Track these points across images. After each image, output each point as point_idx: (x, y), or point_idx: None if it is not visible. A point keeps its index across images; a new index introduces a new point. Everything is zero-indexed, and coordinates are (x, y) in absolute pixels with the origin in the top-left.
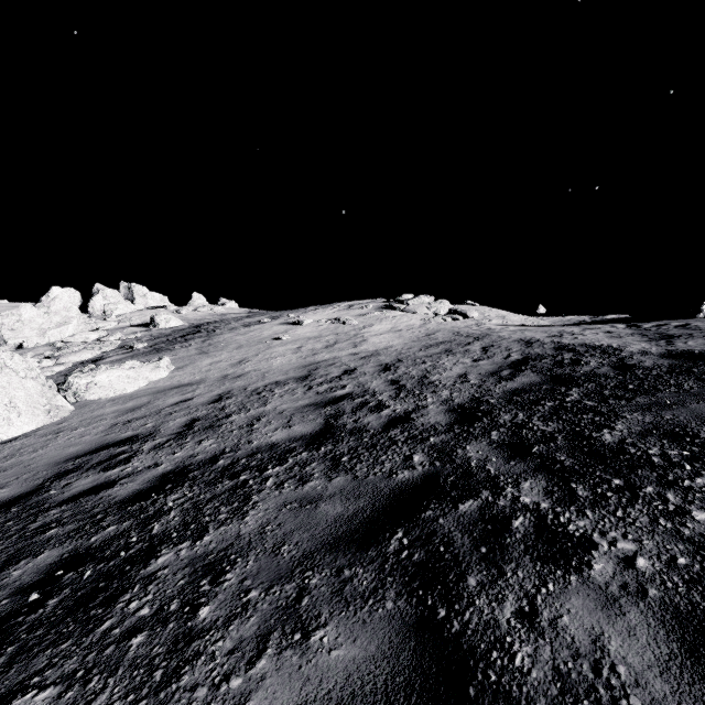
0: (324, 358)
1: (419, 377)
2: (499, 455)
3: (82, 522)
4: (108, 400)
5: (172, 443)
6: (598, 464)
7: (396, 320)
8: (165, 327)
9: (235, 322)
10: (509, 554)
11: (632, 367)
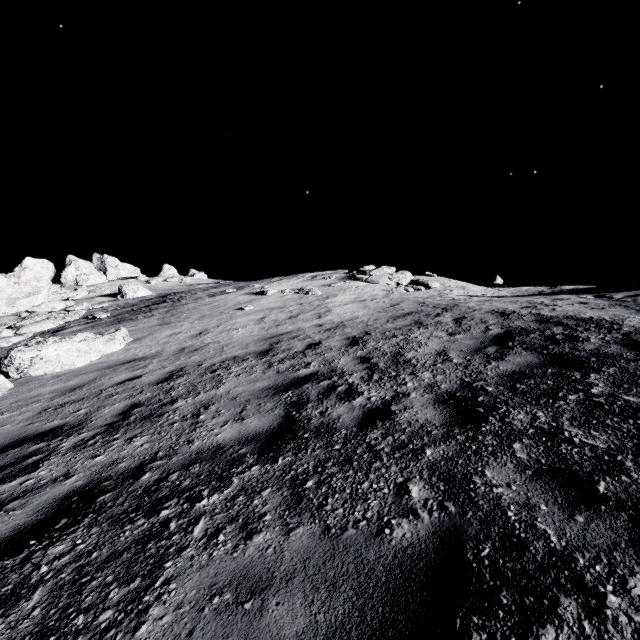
0: (287, 330)
1: (391, 353)
2: (547, 496)
3: None
4: (53, 376)
5: (98, 440)
6: None
7: (359, 290)
8: (133, 297)
9: (201, 292)
10: None
11: None
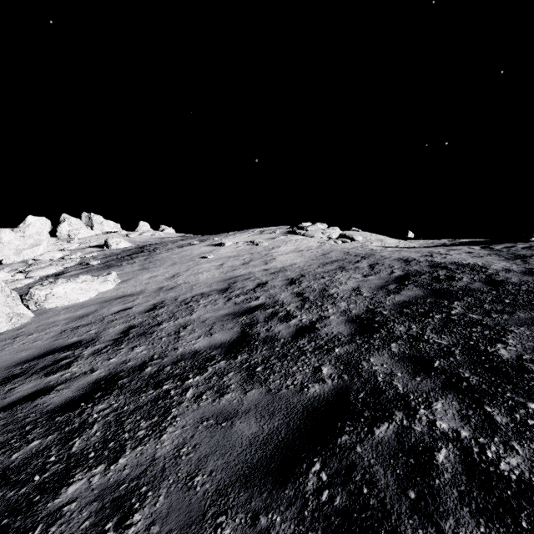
0: (241, 273)
1: (319, 290)
2: (403, 369)
3: (10, 434)
4: (63, 308)
5: (109, 349)
6: (505, 383)
7: (298, 242)
8: (116, 248)
9: (171, 244)
10: (443, 503)
11: (502, 283)
